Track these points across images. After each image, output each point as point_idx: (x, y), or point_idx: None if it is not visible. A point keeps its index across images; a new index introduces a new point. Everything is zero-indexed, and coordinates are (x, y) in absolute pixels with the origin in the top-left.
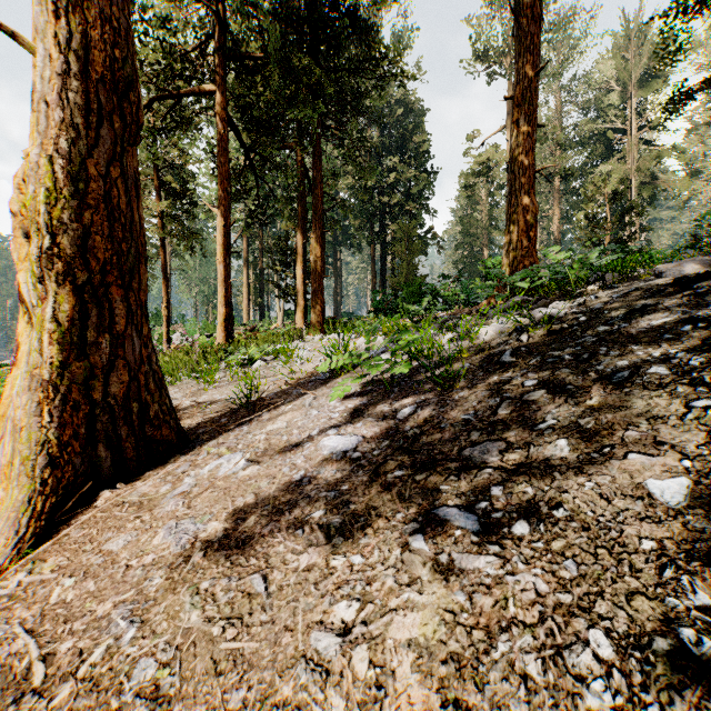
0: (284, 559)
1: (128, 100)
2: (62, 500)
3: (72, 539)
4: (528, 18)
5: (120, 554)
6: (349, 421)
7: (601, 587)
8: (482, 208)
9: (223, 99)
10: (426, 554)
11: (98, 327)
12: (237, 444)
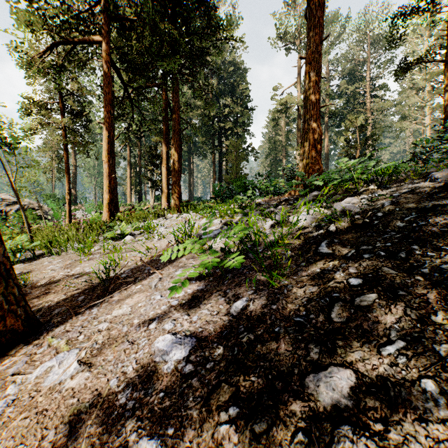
0: None
1: None
2: None
3: None
4: (316, 5)
5: None
6: (186, 312)
7: None
8: (282, 133)
9: (108, 47)
10: None
11: None
12: (79, 334)
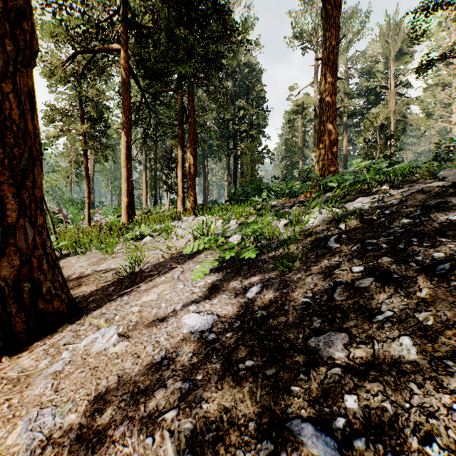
0: None
1: (21, 28)
2: None
3: None
4: (332, 5)
5: None
6: (207, 297)
7: None
8: (298, 134)
9: (126, 55)
10: None
11: None
12: (115, 316)
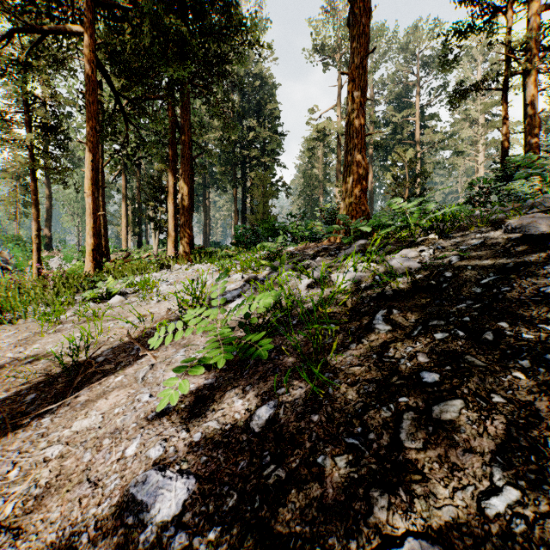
0: None
1: None
2: None
3: None
4: (360, 10)
5: None
6: (185, 424)
7: None
8: (319, 165)
9: (92, 42)
10: None
11: None
12: (12, 467)
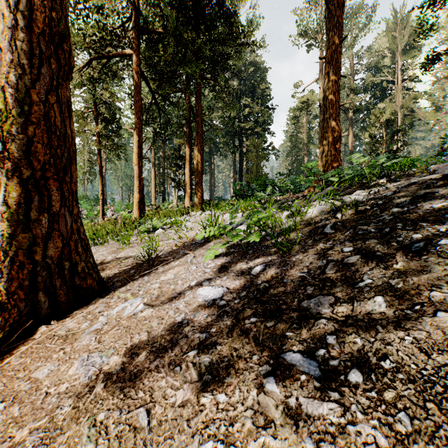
0: (165, 393)
1: (62, 49)
2: (9, 334)
3: (12, 366)
4: (335, 6)
5: (43, 382)
6: (217, 275)
7: (436, 445)
8: (303, 130)
9: (138, 59)
10: (277, 397)
11: (39, 208)
12: (139, 291)
